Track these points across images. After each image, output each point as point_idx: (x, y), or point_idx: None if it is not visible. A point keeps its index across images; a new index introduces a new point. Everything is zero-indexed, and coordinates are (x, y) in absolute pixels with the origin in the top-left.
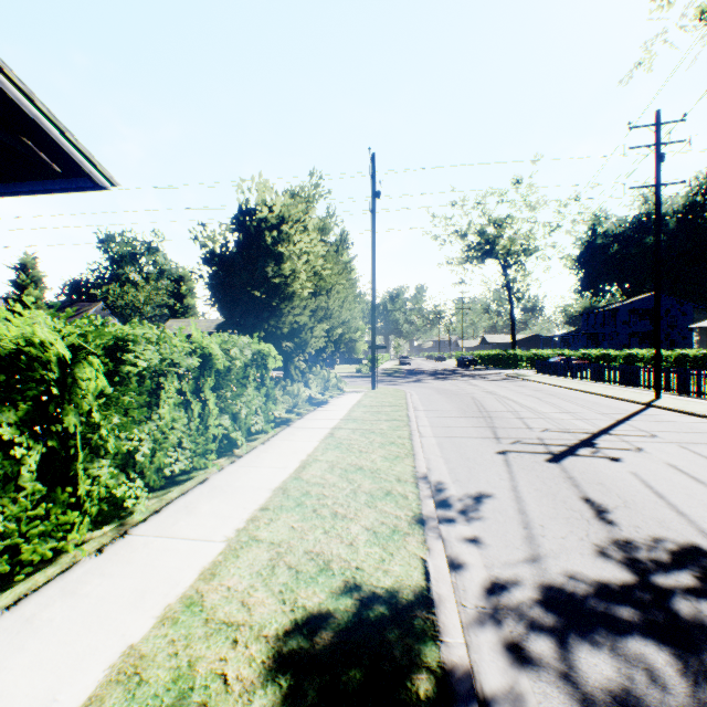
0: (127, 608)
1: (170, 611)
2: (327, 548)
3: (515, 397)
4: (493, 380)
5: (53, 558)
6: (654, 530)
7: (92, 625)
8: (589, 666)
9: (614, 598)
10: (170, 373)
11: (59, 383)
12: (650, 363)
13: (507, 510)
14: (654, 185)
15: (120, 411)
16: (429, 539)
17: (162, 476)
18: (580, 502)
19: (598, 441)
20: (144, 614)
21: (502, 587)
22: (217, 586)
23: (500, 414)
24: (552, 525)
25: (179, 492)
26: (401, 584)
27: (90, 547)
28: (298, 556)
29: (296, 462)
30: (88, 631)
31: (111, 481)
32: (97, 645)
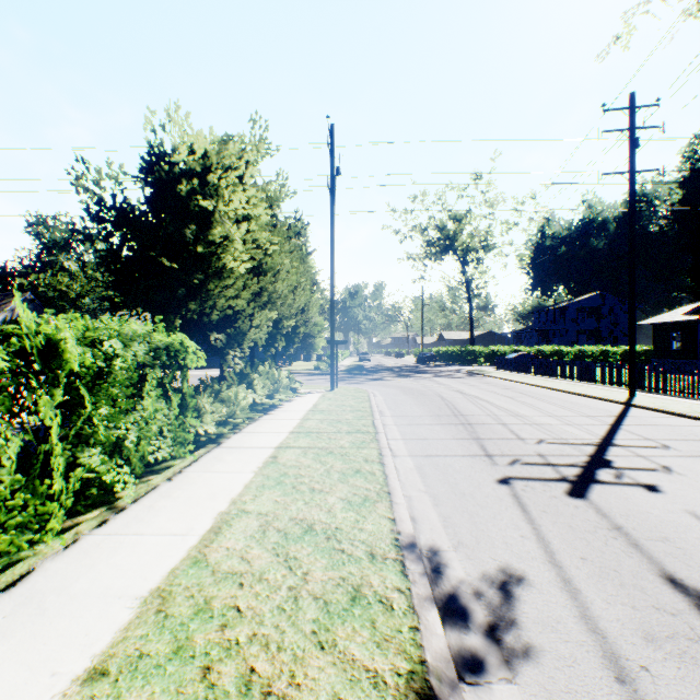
0: None
1: None
2: None
3: (487, 396)
4: (457, 377)
5: None
6: None
7: None
8: None
9: None
10: None
11: None
12: (598, 359)
13: (566, 623)
14: (628, 171)
15: None
16: None
17: None
18: (667, 588)
19: (610, 457)
20: None
21: None
22: None
23: (480, 420)
24: (664, 665)
25: None
26: None
27: None
28: None
29: (209, 518)
30: None
31: None
32: None
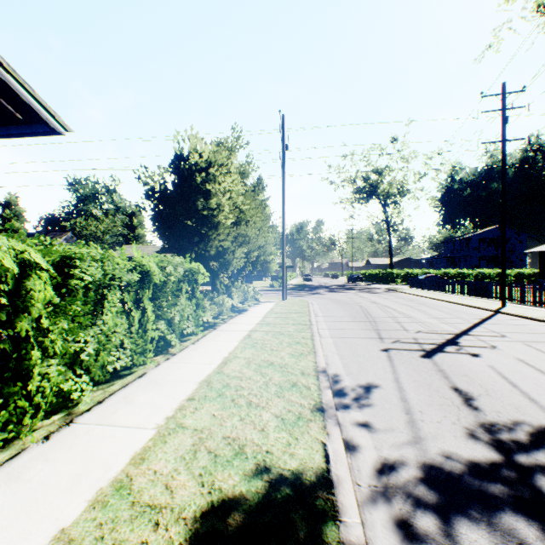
0: (63, 492)
1: (101, 495)
2: (242, 434)
3: (393, 305)
4: (375, 293)
5: (6, 444)
6: (512, 415)
7: (29, 510)
8: (470, 542)
9: (486, 476)
10: (113, 286)
11: (9, 294)
12: (495, 280)
13: (392, 399)
14: (501, 140)
15: (68, 318)
16: (328, 425)
17: (109, 371)
18: (450, 391)
19: (460, 340)
20: (77, 498)
21: (390, 467)
22: (145, 470)
23: (383, 319)
24: (429, 411)
25: (121, 385)
26: (305, 467)
27: (38, 435)
28: (217, 441)
29: (219, 359)
30: (25, 515)
31: (58, 377)
32: (31, 530)
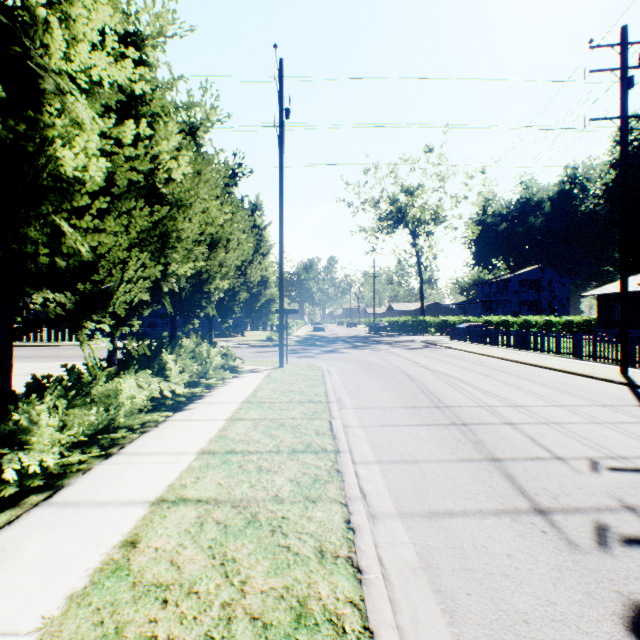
0: None
1: None
2: None
3: (459, 374)
4: (414, 348)
5: None
6: None
7: None
8: None
9: None
10: None
11: None
12: (542, 329)
13: None
14: (619, 116)
15: None
16: None
17: None
18: None
19: None
20: None
21: None
22: None
23: (474, 415)
24: None
25: None
26: None
27: None
28: None
29: None
30: None
31: None
32: None
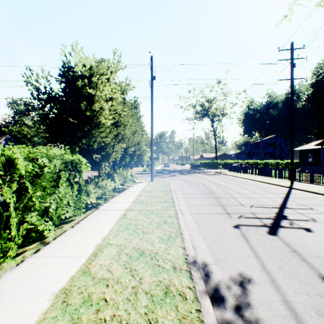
0: None
1: None
2: None
3: (224, 184)
4: (210, 175)
5: None
6: None
7: None
8: None
9: None
10: None
11: None
12: (274, 166)
13: (275, 305)
14: (290, 79)
15: None
16: None
17: None
18: None
19: (286, 214)
20: None
21: None
22: None
23: (222, 195)
24: None
25: None
26: None
27: None
28: None
29: (91, 248)
30: None
31: None
32: None
